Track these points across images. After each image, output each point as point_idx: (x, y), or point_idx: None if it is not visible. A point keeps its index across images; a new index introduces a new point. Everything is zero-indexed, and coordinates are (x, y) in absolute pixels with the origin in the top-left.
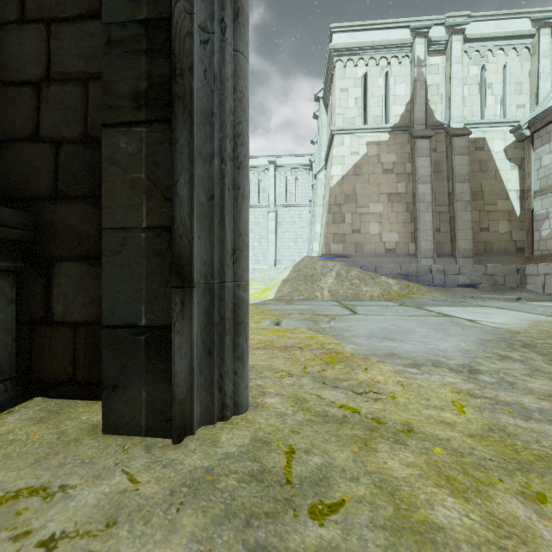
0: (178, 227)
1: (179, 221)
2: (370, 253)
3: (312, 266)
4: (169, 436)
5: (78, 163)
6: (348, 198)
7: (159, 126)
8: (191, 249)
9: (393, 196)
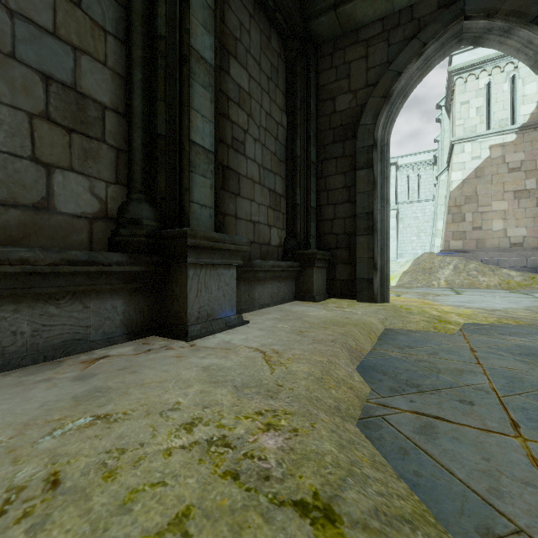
0: (375, 257)
1: (375, 256)
2: (492, 247)
3: (430, 260)
4: (372, 303)
5: (342, 239)
6: (469, 199)
7: (370, 235)
8: (377, 262)
9: (520, 192)
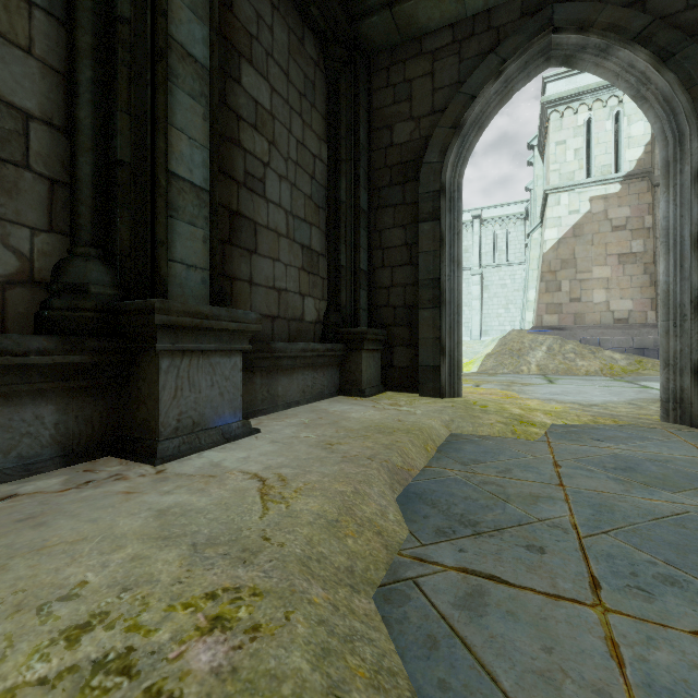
0: (442, 338)
1: (443, 336)
2: (593, 324)
3: (520, 339)
4: (439, 397)
5: (402, 314)
6: (565, 264)
7: (436, 309)
8: (445, 344)
9: (626, 256)
